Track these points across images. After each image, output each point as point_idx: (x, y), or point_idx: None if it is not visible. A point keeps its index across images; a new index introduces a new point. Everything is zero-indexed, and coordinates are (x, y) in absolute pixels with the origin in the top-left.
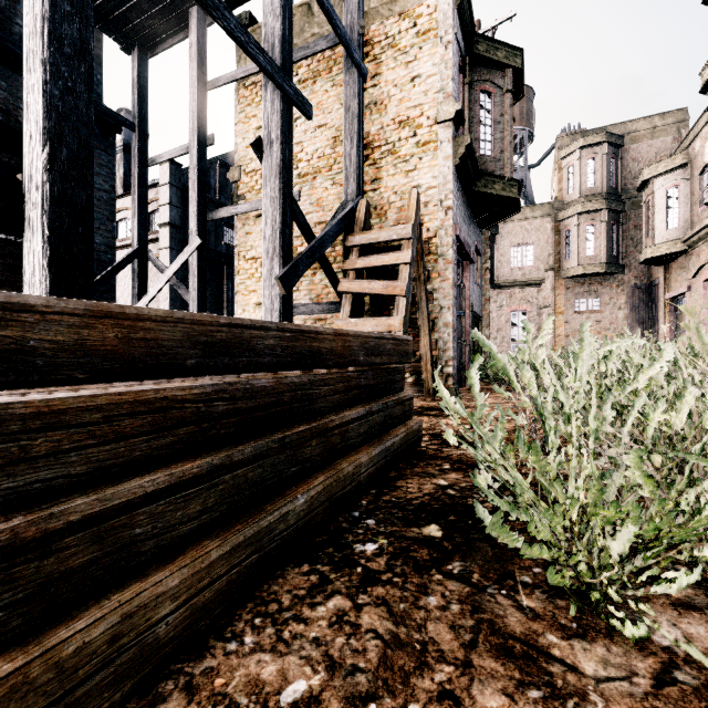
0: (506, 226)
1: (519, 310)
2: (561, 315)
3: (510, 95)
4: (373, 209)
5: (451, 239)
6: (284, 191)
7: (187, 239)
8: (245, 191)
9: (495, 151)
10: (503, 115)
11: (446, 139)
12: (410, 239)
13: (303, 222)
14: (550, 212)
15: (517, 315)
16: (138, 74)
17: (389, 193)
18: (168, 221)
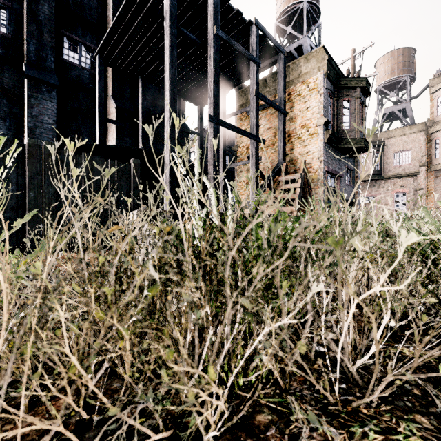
0: (390, 140)
1: (400, 192)
2: (432, 195)
3: (359, 100)
4: (291, 161)
5: (323, 173)
6: (256, 170)
7: (206, 164)
8: (239, 155)
9: (351, 126)
10: (356, 109)
11: (320, 132)
12: (300, 178)
13: (262, 175)
14: (423, 129)
15: (398, 195)
16: (200, 114)
17: (298, 154)
18: None
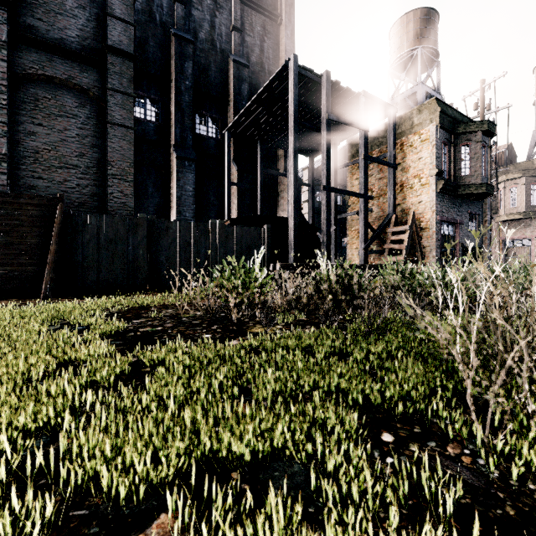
0: None
1: None
2: None
3: (480, 143)
4: (403, 211)
5: (435, 222)
6: (365, 224)
7: (316, 206)
8: (351, 204)
9: (470, 172)
10: (476, 153)
11: (433, 183)
12: (409, 230)
13: (371, 228)
14: None
15: None
16: (311, 165)
17: (410, 204)
18: (307, 199)
